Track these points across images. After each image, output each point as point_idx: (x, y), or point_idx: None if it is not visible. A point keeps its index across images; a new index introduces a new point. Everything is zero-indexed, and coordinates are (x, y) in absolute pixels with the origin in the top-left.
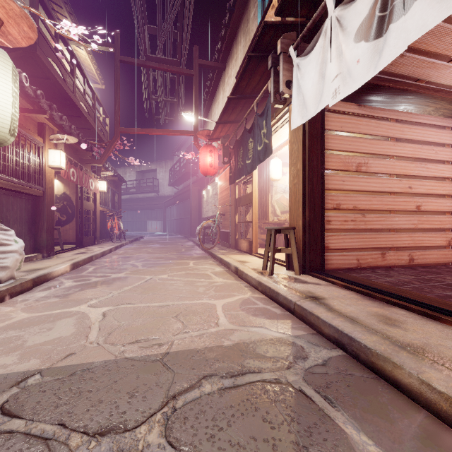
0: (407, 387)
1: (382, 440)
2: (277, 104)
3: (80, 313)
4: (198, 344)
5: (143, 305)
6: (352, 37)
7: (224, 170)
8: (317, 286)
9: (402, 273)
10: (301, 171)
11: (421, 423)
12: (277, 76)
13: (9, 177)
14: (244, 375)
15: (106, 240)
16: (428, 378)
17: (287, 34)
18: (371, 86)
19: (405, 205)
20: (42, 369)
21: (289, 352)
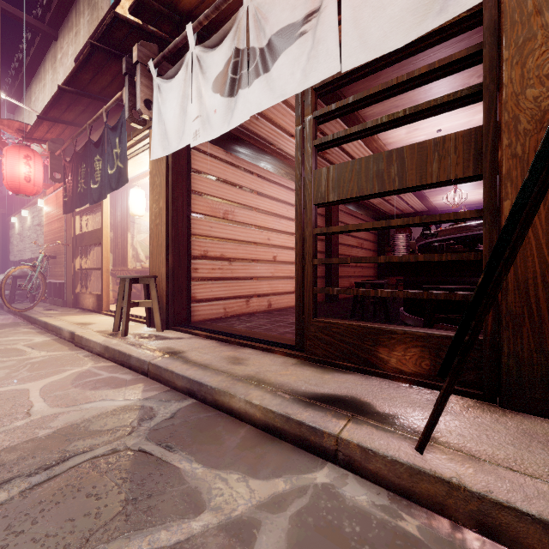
0: (238, 411)
1: (210, 460)
2: (135, 122)
3: None
4: None
5: None
6: (211, 84)
7: (54, 190)
8: (179, 340)
9: (261, 318)
10: (165, 211)
11: (243, 435)
12: (134, 88)
13: None
14: (66, 461)
15: None
16: (251, 398)
17: (147, 44)
18: (235, 137)
19: (265, 255)
20: None
21: (135, 416)
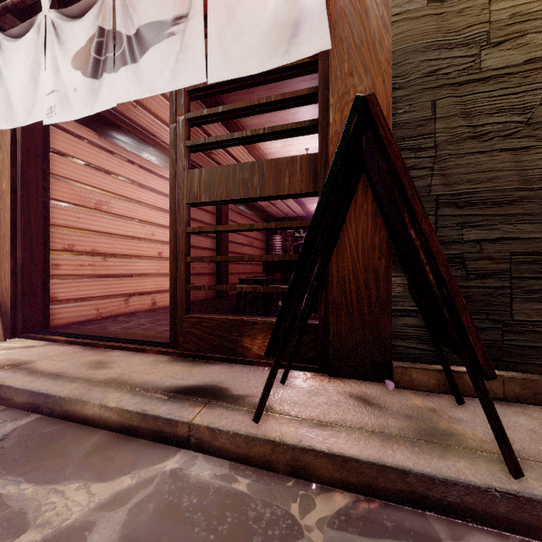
0: (92, 418)
1: (46, 476)
2: None
3: None
4: None
5: None
6: (70, 58)
7: None
8: (28, 349)
9: (142, 317)
10: (9, 195)
11: (94, 442)
12: None
13: None
14: None
15: None
16: (107, 401)
17: None
18: (109, 121)
19: (149, 251)
20: None
21: None
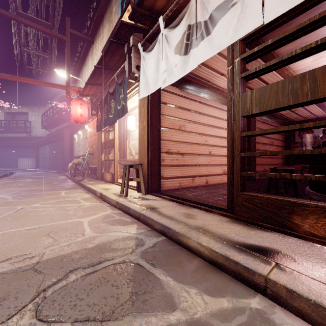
0: (192, 248)
1: (177, 277)
2: (131, 79)
3: None
4: (66, 251)
5: (13, 230)
6: (173, 50)
7: (92, 120)
8: (155, 201)
9: (201, 190)
10: (146, 127)
11: (196, 264)
12: (130, 60)
13: None
14: (101, 263)
15: None
16: (201, 241)
17: (137, 34)
18: (186, 80)
19: (204, 151)
20: None
21: (133, 243)
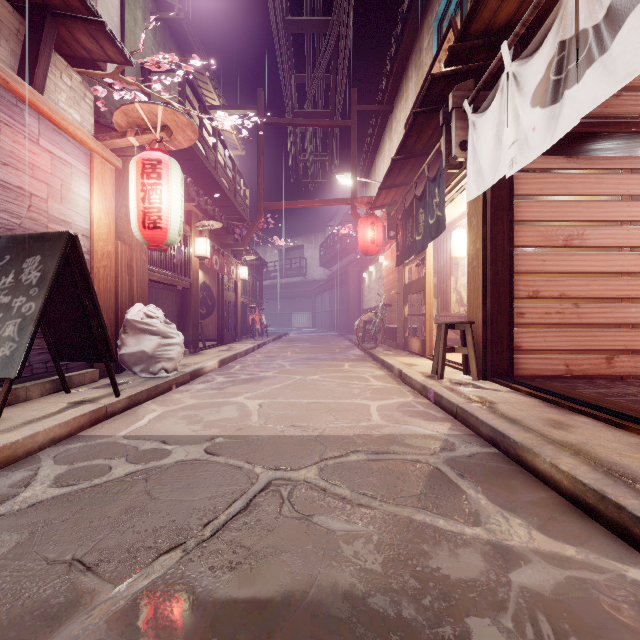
0: (542, 473)
1: (496, 499)
2: (451, 169)
3: (239, 402)
4: (348, 432)
5: (295, 400)
6: (529, 99)
7: (390, 246)
8: (494, 392)
9: (633, 385)
10: (481, 252)
11: (542, 496)
12: (450, 135)
13: (164, 271)
14: (387, 454)
15: (247, 337)
16: (558, 462)
17: (462, 85)
18: (580, 135)
19: None
20: (223, 435)
21: (438, 445)
